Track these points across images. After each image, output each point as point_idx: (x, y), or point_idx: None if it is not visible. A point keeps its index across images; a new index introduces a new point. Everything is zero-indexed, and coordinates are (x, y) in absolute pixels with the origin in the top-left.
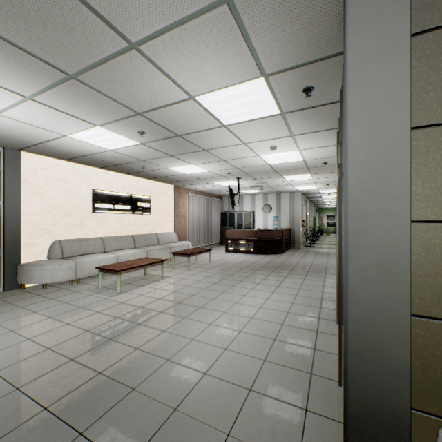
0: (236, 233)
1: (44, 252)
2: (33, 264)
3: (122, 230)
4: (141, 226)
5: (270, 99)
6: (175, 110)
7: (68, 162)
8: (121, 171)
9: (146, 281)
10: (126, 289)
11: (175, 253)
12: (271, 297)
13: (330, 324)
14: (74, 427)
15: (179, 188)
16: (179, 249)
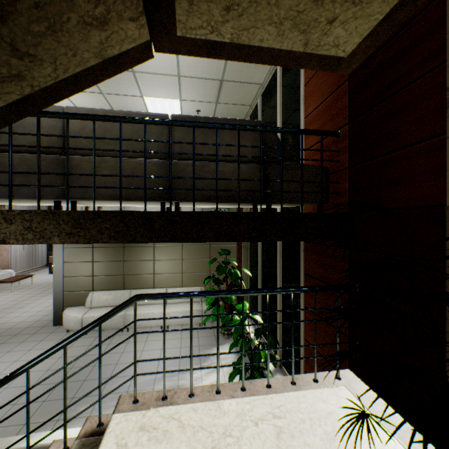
0: None
1: None
2: None
3: None
4: None
5: None
6: None
7: None
8: None
9: None
10: None
11: (0, 281)
12: None
13: None
14: None
15: None
16: (2, 277)
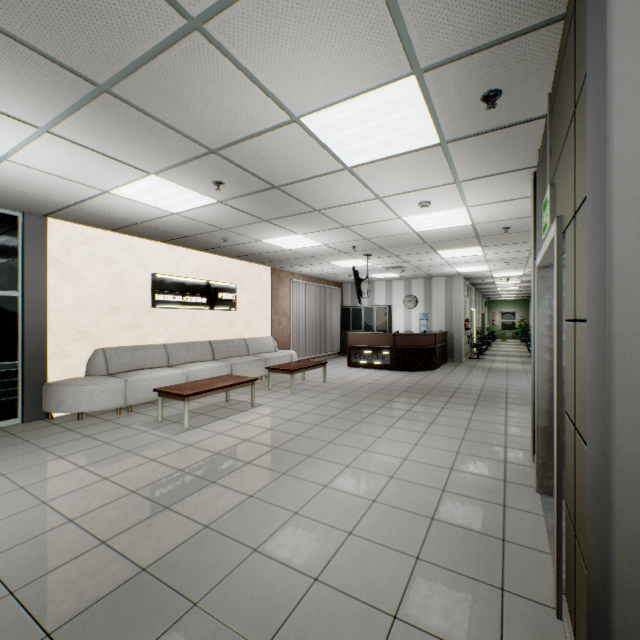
0: (364, 339)
1: (81, 366)
2: (64, 383)
3: (195, 333)
4: (223, 327)
5: (424, 116)
6: (269, 143)
7: (115, 234)
8: (193, 246)
9: (227, 411)
10: (198, 423)
11: (272, 368)
12: (421, 441)
13: (525, 494)
14: None
15: (278, 272)
16: (278, 362)
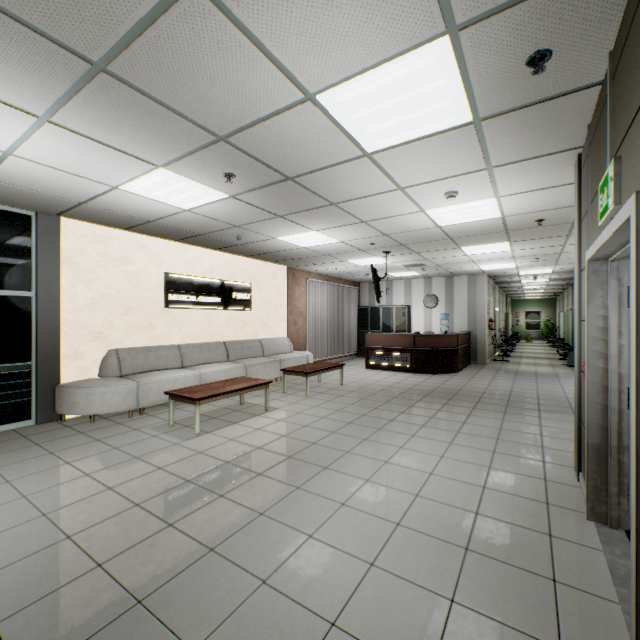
0: (382, 340)
1: (95, 367)
2: (76, 384)
3: (209, 334)
4: (238, 328)
5: (457, 88)
6: (281, 127)
7: (129, 233)
8: (207, 245)
9: (241, 415)
10: (210, 428)
11: (287, 370)
12: (447, 453)
13: (574, 520)
14: None
15: (294, 271)
16: (293, 364)
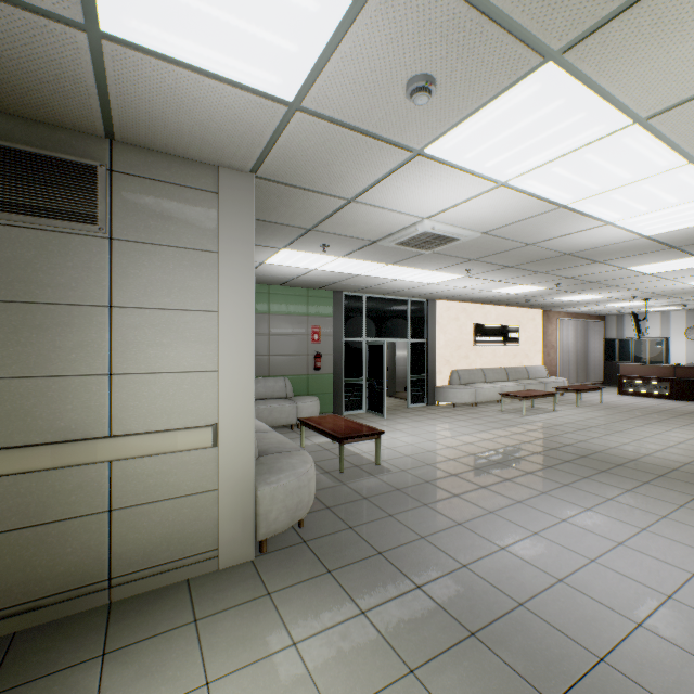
0: (637, 370)
1: (446, 379)
2: (446, 387)
3: (494, 362)
4: (510, 358)
5: None
6: (603, 274)
7: (458, 303)
8: (496, 304)
9: (538, 411)
10: (527, 414)
11: (559, 388)
12: None
13: None
14: (577, 455)
15: (547, 313)
16: (553, 386)
